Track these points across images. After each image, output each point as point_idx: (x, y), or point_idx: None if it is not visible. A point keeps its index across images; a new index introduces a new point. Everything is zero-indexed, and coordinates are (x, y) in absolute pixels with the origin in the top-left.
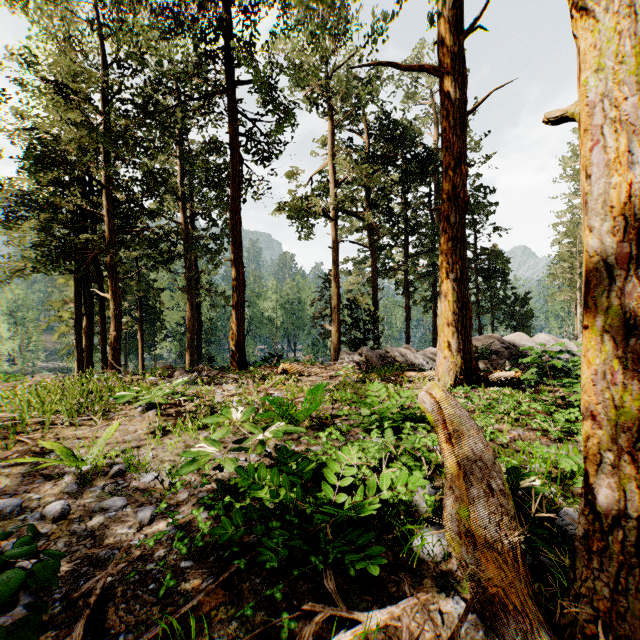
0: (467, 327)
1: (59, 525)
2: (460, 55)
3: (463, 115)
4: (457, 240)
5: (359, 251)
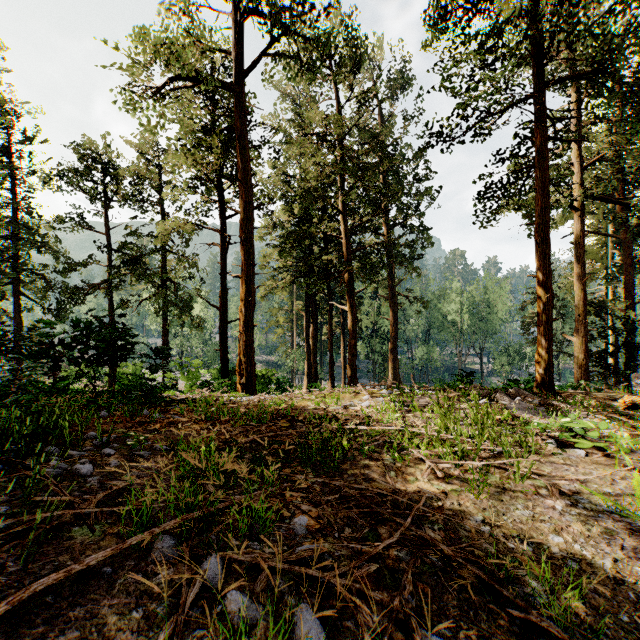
0: None
1: None
2: None
3: None
4: None
5: None
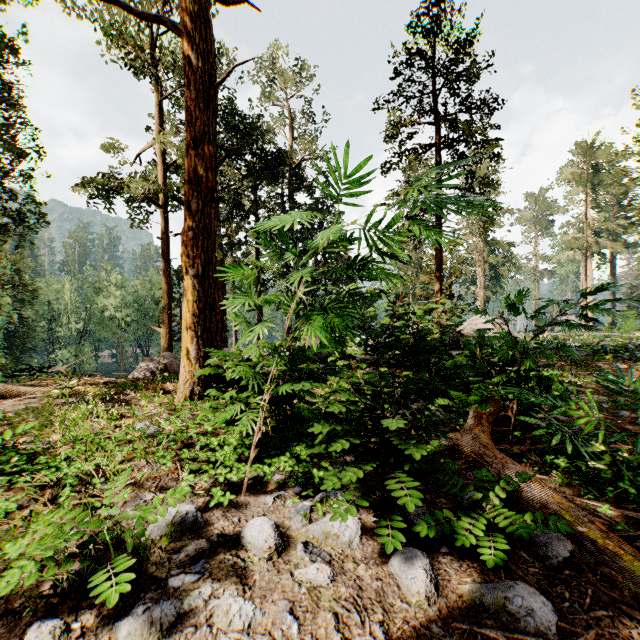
0: (213, 331)
1: None
2: (205, 20)
3: (210, 89)
4: (200, 231)
5: None
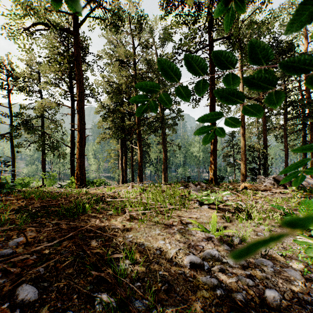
0: None
1: (251, 270)
2: None
3: None
4: None
5: (248, 119)
